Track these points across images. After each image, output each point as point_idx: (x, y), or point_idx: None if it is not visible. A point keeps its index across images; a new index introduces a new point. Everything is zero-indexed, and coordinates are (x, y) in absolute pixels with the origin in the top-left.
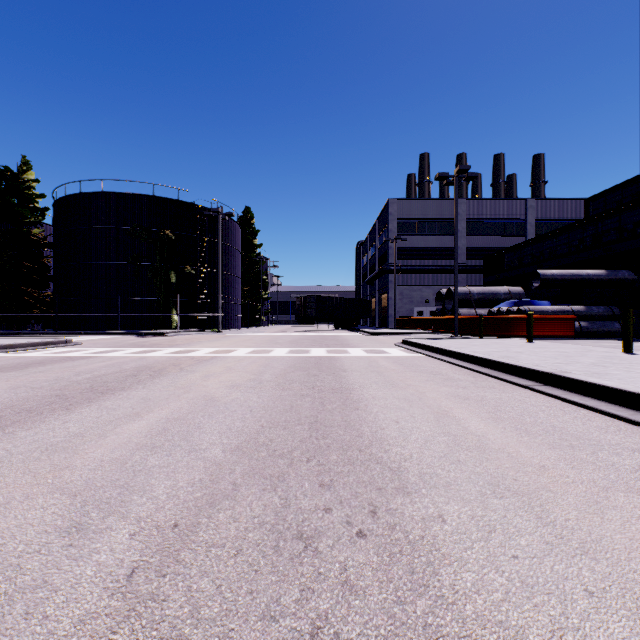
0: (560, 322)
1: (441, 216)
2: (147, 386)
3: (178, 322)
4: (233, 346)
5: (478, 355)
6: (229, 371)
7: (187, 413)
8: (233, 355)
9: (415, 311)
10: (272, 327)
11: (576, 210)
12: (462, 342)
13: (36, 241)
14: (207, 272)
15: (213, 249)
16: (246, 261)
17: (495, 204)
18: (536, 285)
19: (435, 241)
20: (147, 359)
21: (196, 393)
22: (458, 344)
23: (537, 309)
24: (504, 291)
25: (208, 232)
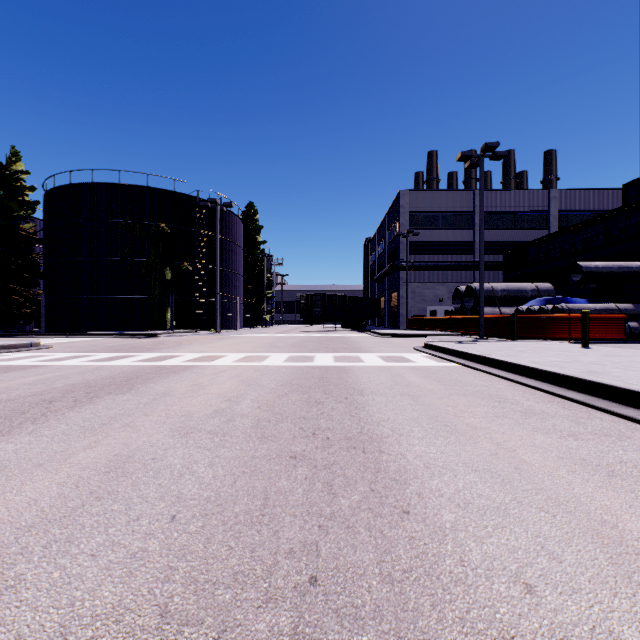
0: (608, 322)
1: (456, 208)
2: (41, 428)
3: (172, 322)
4: (223, 351)
5: (551, 369)
6: (195, 393)
7: (24, 528)
8: (216, 364)
9: (428, 310)
10: (276, 327)
11: (604, 201)
12: (501, 347)
13: (26, 236)
14: (205, 269)
15: (212, 244)
16: (249, 258)
17: (515, 195)
18: (576, 279)
19: (450, 235)
20: (102, 370)
21: (105, 449)
22: (499, 350)
23: (577, 307)
24: (531, 288)
25: (207, 226)
